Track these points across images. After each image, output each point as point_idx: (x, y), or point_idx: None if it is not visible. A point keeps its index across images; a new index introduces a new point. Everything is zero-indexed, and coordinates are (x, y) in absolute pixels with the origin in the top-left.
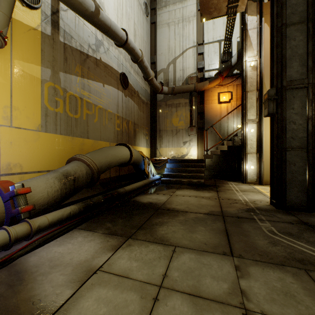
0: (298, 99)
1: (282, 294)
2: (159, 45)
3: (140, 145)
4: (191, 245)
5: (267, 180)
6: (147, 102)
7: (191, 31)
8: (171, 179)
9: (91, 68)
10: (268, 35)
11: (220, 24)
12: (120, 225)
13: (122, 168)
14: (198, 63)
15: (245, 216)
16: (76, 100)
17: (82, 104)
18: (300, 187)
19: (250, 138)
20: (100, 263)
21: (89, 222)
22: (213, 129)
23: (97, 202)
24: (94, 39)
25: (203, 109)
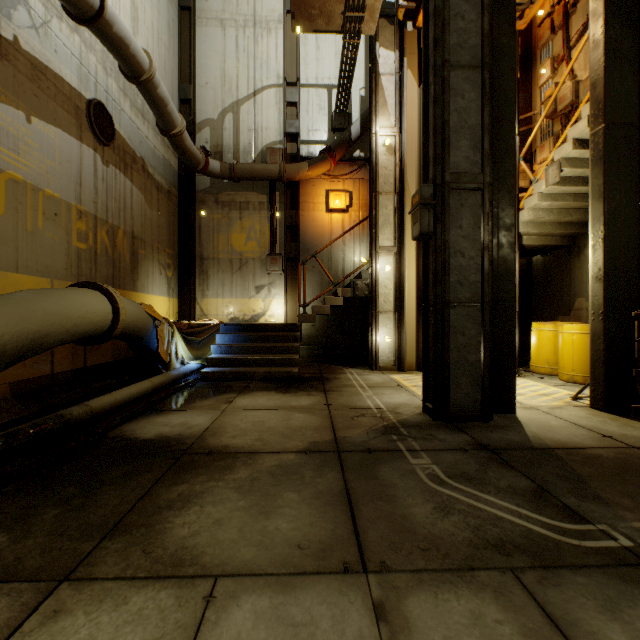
0: (469, 210)
1: None
2: (200, 63)
3: (151, 291)
4: (263, 562)
5: (413, 362)
6: (170, 190)
7: (272, 51)
8: (226, 371)
9: None
10: (414, 93)
11: (331, 53)
12: (45, 531)
13: (94, 348)
14: (287, 122)
15: (383, 447)
16: None
17: None
18: (472, 376)
19: (385, 283)
20: None
21: None
22: (317, 263)
23: None
24: None
25: (297, 220)
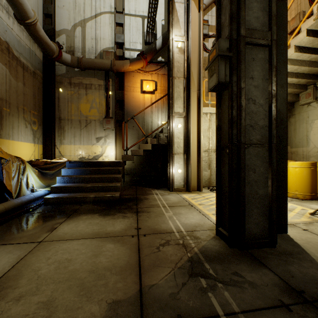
0: (259, 63)
1: None
2: None
3: (16, 139)
4: None
5: (195, 185)
6: (35, 71)
7: None
8: (64, 197)
9: None
10: (196, 16)
11: None
12: None
13: None
14: (116, 35)
15: (195, 308)
16: None
17: None
18: (261, 207)
19: (177, 135)
20: None
21: None
22: (135, 124)
23: None
24: None
25: (122, 96)
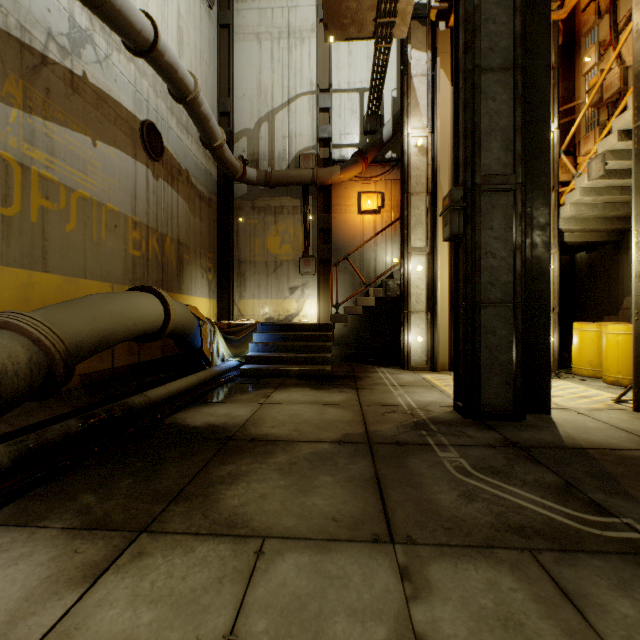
0: (500, 211)
1: (499, 625)
2: (238, 77)
3: (194, 293)
4: (303, 529)
5: (445, 362)
6: (211, 198)
7: (306, 60)
8: (263, 368)
9: (56, 93)
10: (447, 92)
11: (362, 57)
12: (123, 495)
13: (147, 345)
14: (319, 127)
15: (412, 441)
16: (7, 169)
17: (28, 180)
18: (503, 376)
19: (416, 283)
20: (32, 637)
21: (27, 499)
22: (349, 264)
23: (60, 438)
24: (66, 21)
25: (329, 222)
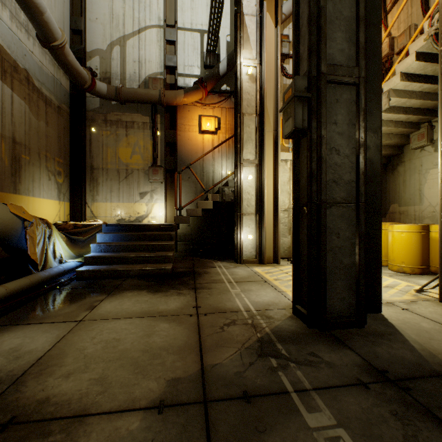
0: (344, 105)
1: None
2: (90, 1)
3: (37, 195)
4: None
5: (270, 256)
6: (61, 106)
7: None
8: (102, 269)
9: None
10: (272, 32)
11: (203, 4)
12: None
13: None
14: (166, 56)
15: (263, 385)
16: None
17: None
18: (346, 280)
19: (248, 190)
20: None
21: None
22: (191, 174)
23: None
24: None
25: (174, 138)
